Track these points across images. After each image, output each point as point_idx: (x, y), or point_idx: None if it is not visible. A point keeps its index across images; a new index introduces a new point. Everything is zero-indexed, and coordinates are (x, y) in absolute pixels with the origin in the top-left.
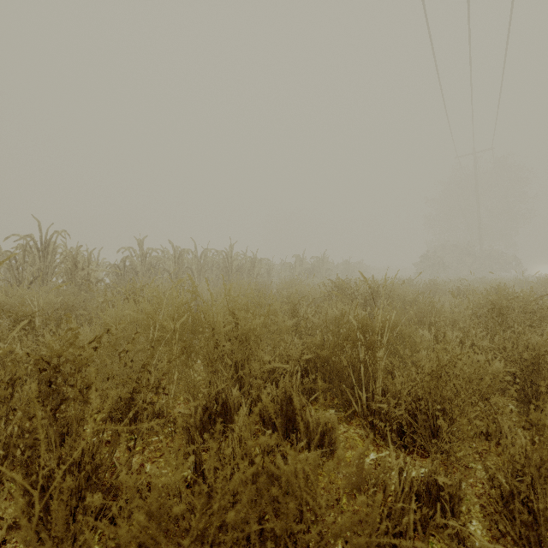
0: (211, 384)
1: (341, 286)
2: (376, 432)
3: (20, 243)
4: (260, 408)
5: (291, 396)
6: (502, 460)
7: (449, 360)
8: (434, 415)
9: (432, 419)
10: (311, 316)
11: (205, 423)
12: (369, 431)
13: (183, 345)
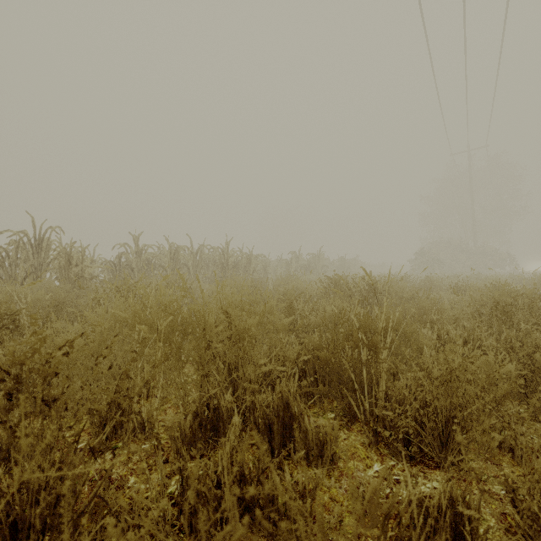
0: (202, 388)
1: (338, 282)
2: (379, 439)
3: (12, 239)
4: (255, 416)
5: (288, 401)
6: (517, 472)
7: (459, 363)
8: (443, 423)
9: (441, 426)
10: (308, 313)
11: (195, 431)
12: (372, 439)
13: (168, 349)
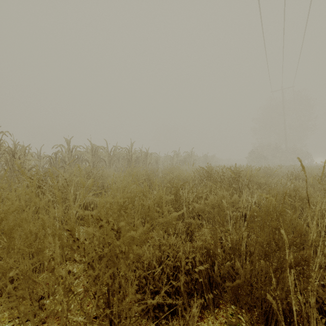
0: None
1: (210, 172)
2: None
3: None
4: None
5: None
6: None
7: None
8: None
9: None
10: (191, 199)
11: None
12: None
13: None
